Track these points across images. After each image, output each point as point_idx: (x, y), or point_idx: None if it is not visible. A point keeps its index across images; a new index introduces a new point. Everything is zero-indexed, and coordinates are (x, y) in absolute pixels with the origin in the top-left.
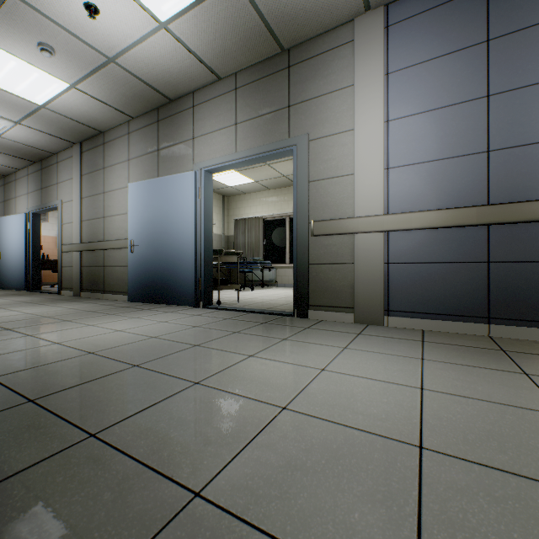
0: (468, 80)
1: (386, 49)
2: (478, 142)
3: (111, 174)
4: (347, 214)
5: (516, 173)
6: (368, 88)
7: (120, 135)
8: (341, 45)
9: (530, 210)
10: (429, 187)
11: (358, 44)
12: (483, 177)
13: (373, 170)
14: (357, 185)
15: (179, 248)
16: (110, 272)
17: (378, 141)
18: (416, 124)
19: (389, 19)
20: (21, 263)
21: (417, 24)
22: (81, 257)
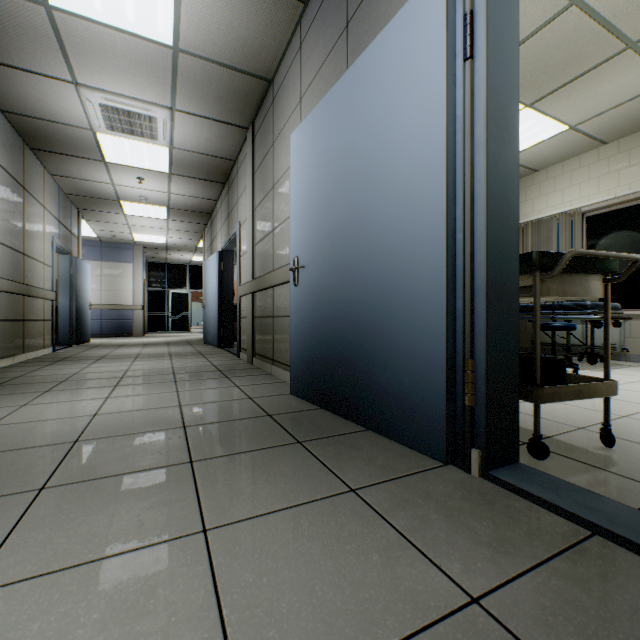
0: None
1: None
2: None
3: (280, 148)
4: None
5: None
6: None
7: (289, 63)
8: None
9: None
10: None
11: None
12: None
13: None
14: None
15: (394, 258)
16: (279, 327)
17: None
18: None
19: None
20: (215, 313)
21: None
22: (253, 302)
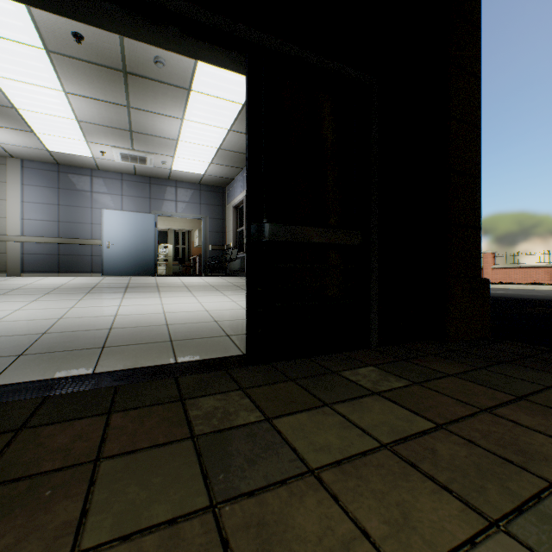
0: (53, 198)
1: (23, 175)
2: (57, 218)
3: None
4: (4, 233)
5: (67, 229)
6: (14, 187)
7: None
8: (1, 164)
9: (70, 241)
10: (40, 229)
11: (10, 168)
12: (58, 229)
13: (17, 218)
14: (9, 223)
15: None
16: None
17: (19, 208)
18: (35, 206)
19: (24, 165)
20: None
21: (36, 172)
22: None
